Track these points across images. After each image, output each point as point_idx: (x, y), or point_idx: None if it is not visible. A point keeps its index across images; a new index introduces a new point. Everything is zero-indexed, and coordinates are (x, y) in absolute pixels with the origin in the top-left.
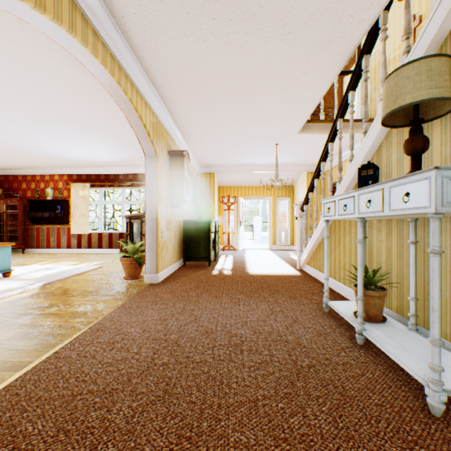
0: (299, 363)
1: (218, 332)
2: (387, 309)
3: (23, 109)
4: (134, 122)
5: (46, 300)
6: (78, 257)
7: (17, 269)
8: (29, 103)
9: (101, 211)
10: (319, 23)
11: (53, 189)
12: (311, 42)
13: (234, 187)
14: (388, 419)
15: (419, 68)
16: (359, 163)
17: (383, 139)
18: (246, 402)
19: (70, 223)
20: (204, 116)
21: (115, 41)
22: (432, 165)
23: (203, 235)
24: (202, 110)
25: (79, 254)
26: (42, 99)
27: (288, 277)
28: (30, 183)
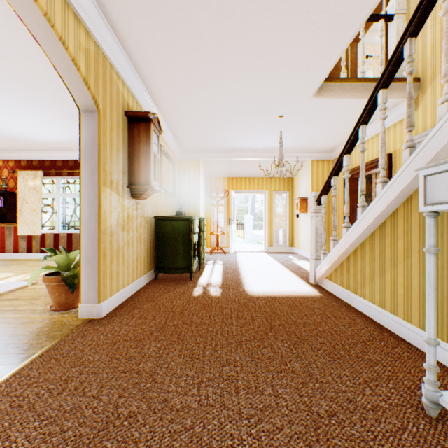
0: None
1: None
2: None
3: None
4: (40, 30)
5: None
6: (21, 265)
7: None
8: None
9: (58, 206)
10: None
11: None
12: None
13: (224, 179)
14: None
15: None
16: None
17: None
18: None
19: (18, 221)
20: (179, 56)
21: None
22: None
23: (182, 237)
24: (174, 40)
25: (26, 261)
26: None
27: (305, 300)
28: None
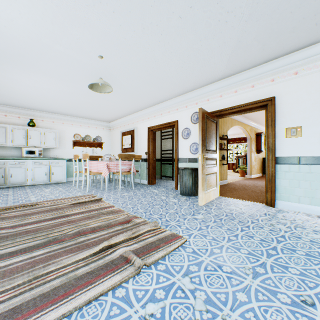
0: None
1: None
2: None
3: None
4: (244, 131)
5: None
6: None
7: None
8: None
9: None
10: None
11: None
12: None
13: None
14: None
15: None
16: None
17: None
18: None
19: None
20: None
21: (241, 119)
22: None
23: None
24: None
25: None
26: None
27: None
28: None
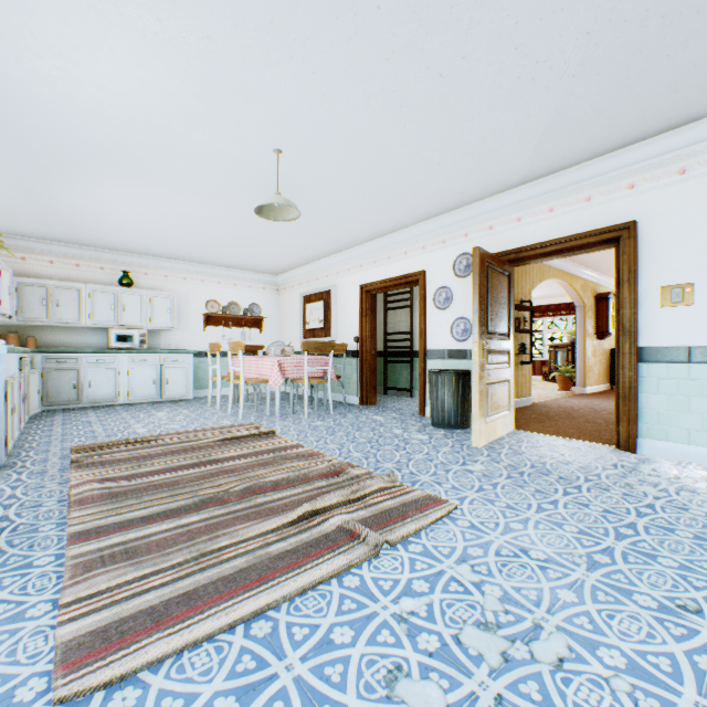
0: None
1: None
2: None
3: None
4: (569, 291)
5: None
6: None
7: None
8: None
9: None
10: None
11: None
12: None
13: None
14: None
15: None
16: None
17: None
18: None
19: None
20: None
21: (562, 264)
22: None
23: None
24: None
25: None
26: None
27: None
28: None
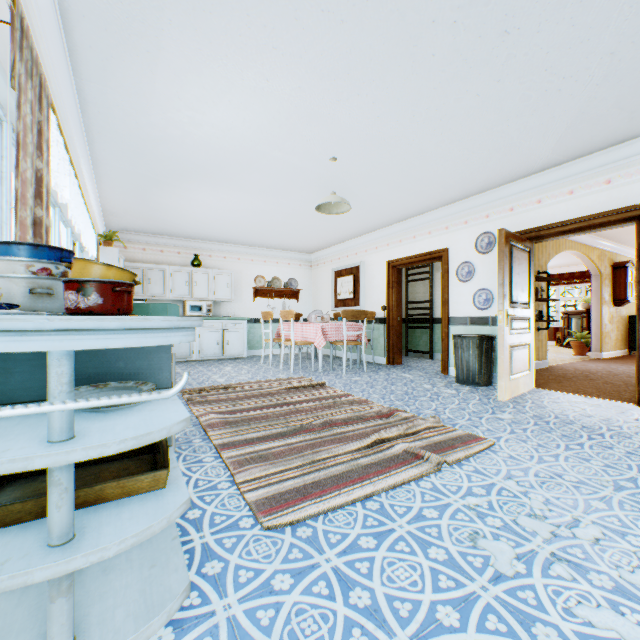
0: None
1: None
2: None
3: None
4: (584, 261)
5: None
6: None
7: None
8: None
9: None
10: None
11: None
12: None
13: None
14: None
15: None
16: None
17: None
18: None
19: None
20: None
21: (578, 237)
22: None
23: None
24: None
25: None
26: None
27: None
28: None
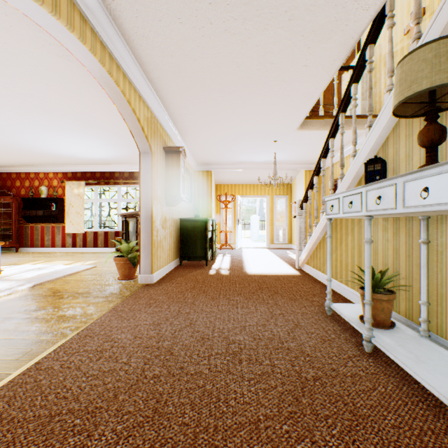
0: (304, 375)
1: (214, 339)
2: (394, 313)
3: (13, 103)
4: (128, 116)
5: (34, 302)
6: (73, 256)
7: (8, 269)
8: (18, 96)
9: (97, 210)
10: (322, 9)
11: (48, 187)
12: (313, 30)
13: (231, 185)
14: (409, 445)
15: (438, 49)
16: (363, 158)
17: (390, 132)
18: (247, 423)
19: (65, 222)
20: (201, 111)
21: (106, 28)
22: (446, 159)
23: (200, 234)
24: (199, 104)
25: (74, 253)
26: (32, 92)
27: (287, 277)
28: (24, 181)
